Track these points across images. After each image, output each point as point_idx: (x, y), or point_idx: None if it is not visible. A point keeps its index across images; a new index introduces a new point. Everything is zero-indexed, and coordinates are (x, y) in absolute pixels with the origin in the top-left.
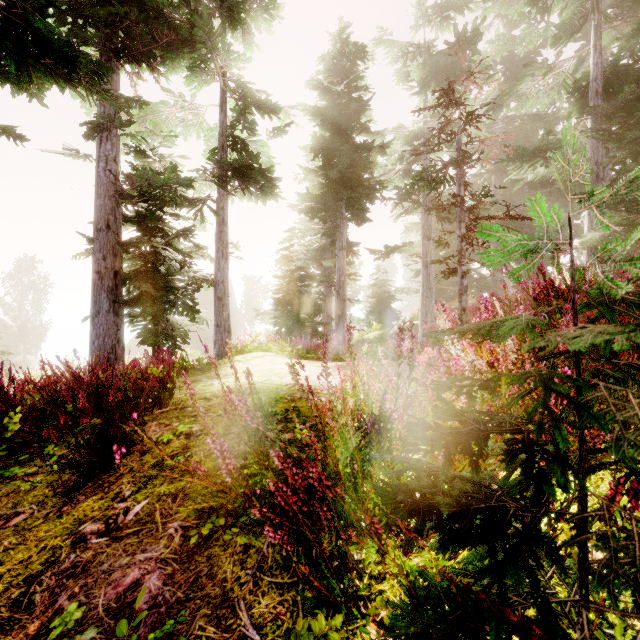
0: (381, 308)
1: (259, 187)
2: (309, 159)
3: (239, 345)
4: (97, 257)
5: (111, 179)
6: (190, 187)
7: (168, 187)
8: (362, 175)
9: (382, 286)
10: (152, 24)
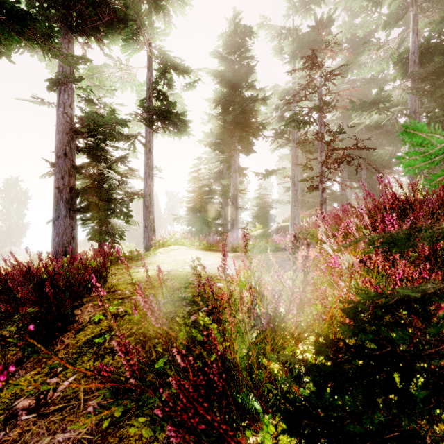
0: (262, 214)
1: (176, 127)
2: (212, 108)
3: (161, 241)
4: (57, 177)
5: (67, 120)
6: (125, 126)
7: (109, 126)
8: (249, 119)
9: (263, 198)
10: (97, 6)
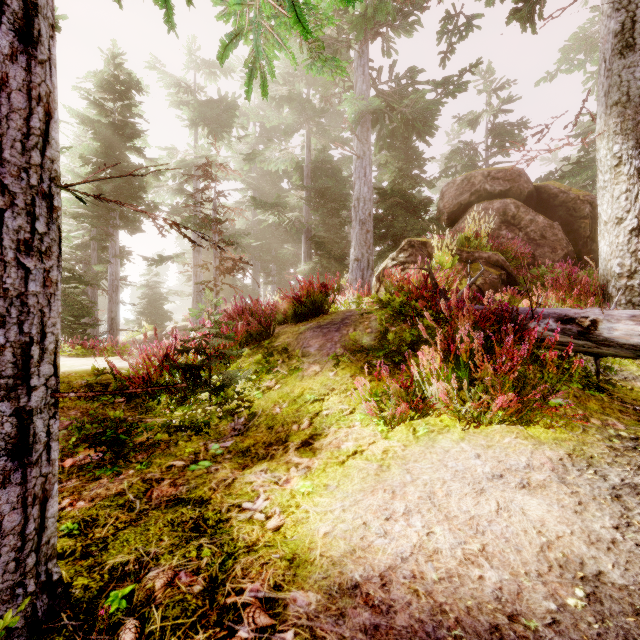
0: (153, 309)
1: None
2: (76, 161)
3: None
4: None
5: None
6: None
7: None
8: (137, 192)
9: (154, 287)
10: None
